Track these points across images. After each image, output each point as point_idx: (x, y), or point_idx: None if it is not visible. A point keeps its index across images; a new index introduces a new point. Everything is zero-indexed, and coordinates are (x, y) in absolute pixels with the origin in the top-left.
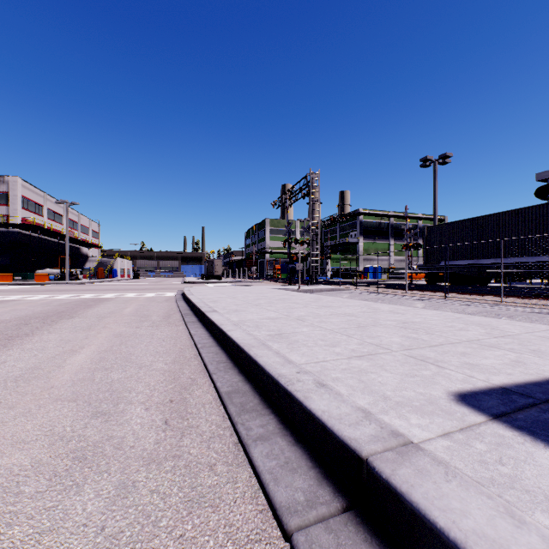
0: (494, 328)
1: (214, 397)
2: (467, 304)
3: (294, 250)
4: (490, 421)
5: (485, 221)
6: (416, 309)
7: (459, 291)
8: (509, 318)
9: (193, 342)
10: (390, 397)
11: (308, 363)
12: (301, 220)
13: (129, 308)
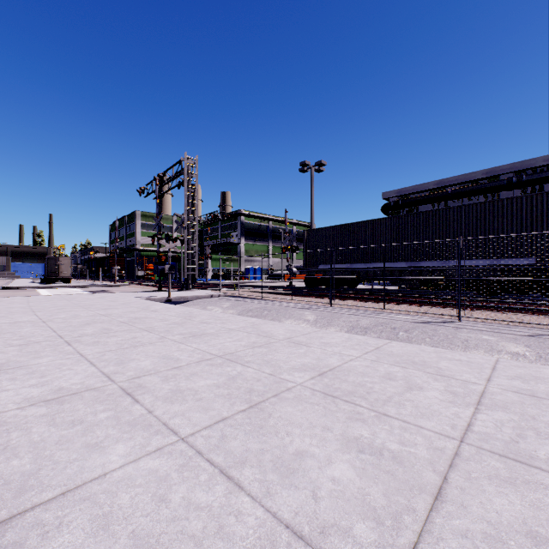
0: (440, 372)
1: None
2: (355, 313)
3: (163, 248)
4: None
5: (356, 228)
6: (317, 330)
7: (341, 296)
8: (407, 333)
9: None
10: None
11: None
12: (178, 215)
13: None
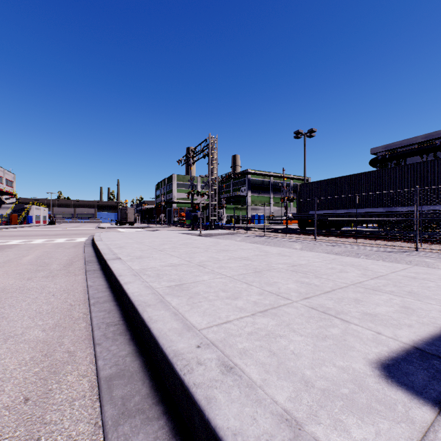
0: (365, 268)
1: (92, 384)
2: (332, 245)
3: (196, 201)
4: (440, 417)
5: (340, 181)
6: (298, 251)
7: (325, 234)
8: (366, 257)
9: (87, 296)
10: (312, 381)
11: (210, 326)
12: (202, 176)
13: (31, 255)
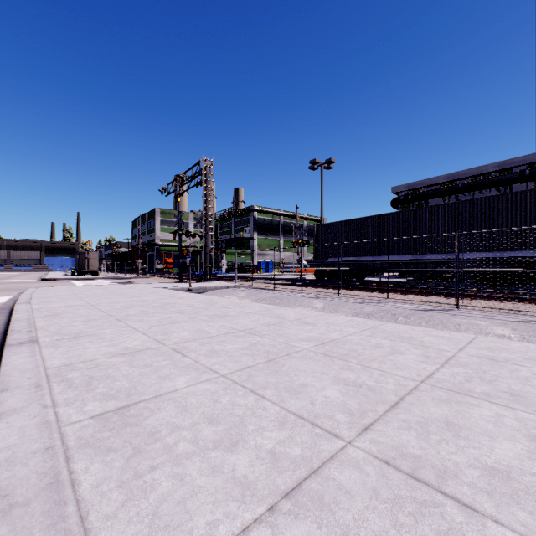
0: (422, 343)
1: None
2: (360, 302)
3: (184, 243)
4: None
5: (364, 222)
6: (323, 314)
7: (349, 287)
8: (406, 318)
9: None
10: None
11: None
12: (195, 212)
13: None
